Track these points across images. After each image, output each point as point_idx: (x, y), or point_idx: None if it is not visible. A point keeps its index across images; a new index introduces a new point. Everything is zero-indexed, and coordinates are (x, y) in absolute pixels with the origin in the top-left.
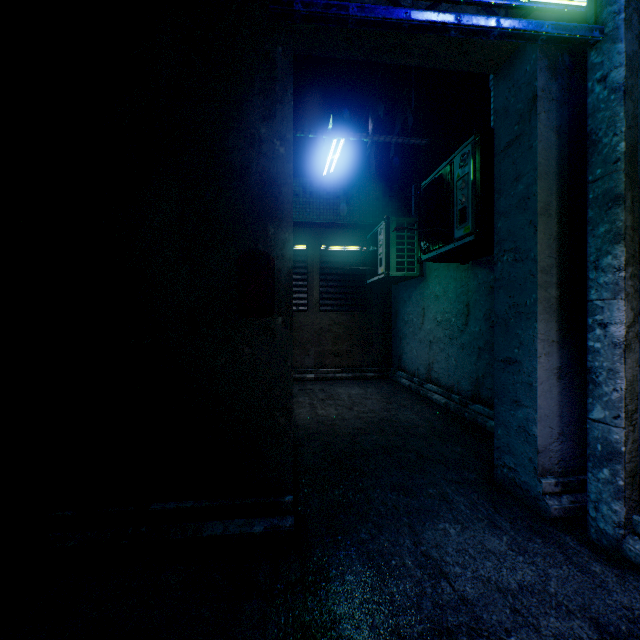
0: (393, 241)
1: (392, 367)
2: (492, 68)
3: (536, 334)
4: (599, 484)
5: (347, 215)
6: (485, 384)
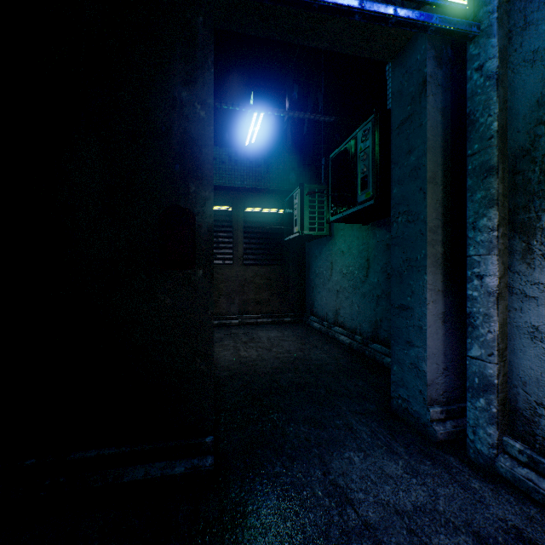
0: (306, 205)
1: (306, 313)
2: (389, 56)
3: (425, 284)
4: (476, 411)
5: (267, 182)
6: (382, 326)
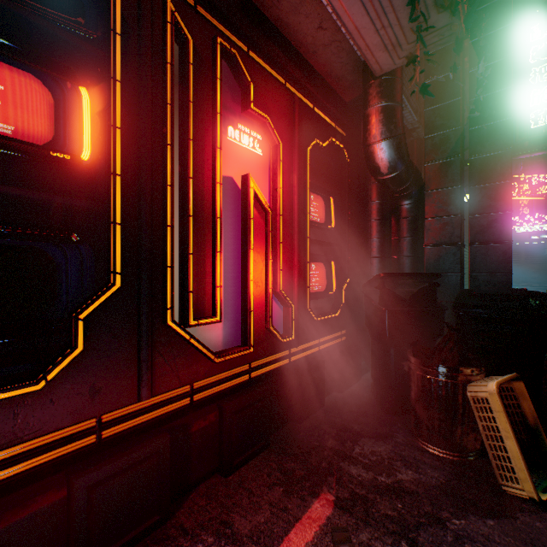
0: None
1: None
2: None
3: None
4: None
5: None
6: None
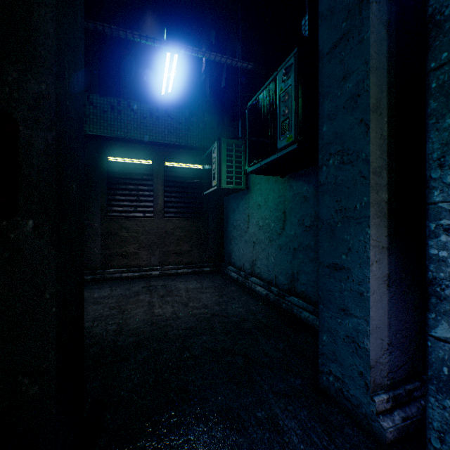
0: (224, 158)
1: (224, 262)
2: None
3: (368, 240)
4: (446, 413)
5: (188, 139)
6: (299, 279)
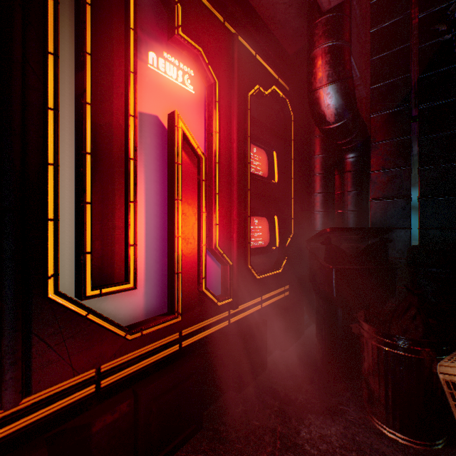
0: None
1: None
2: None
3: None
4: None
5: None
6: None
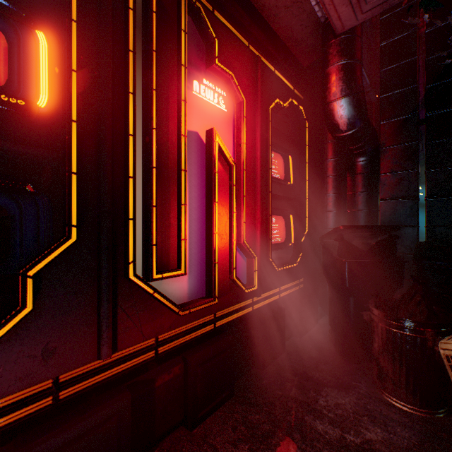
0: None
1: None
2: None
3: None
4: None
5: None
6: None
